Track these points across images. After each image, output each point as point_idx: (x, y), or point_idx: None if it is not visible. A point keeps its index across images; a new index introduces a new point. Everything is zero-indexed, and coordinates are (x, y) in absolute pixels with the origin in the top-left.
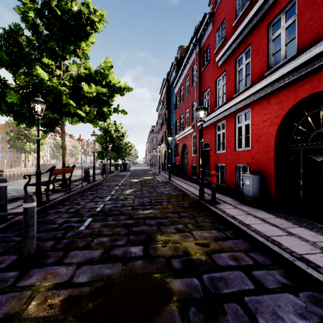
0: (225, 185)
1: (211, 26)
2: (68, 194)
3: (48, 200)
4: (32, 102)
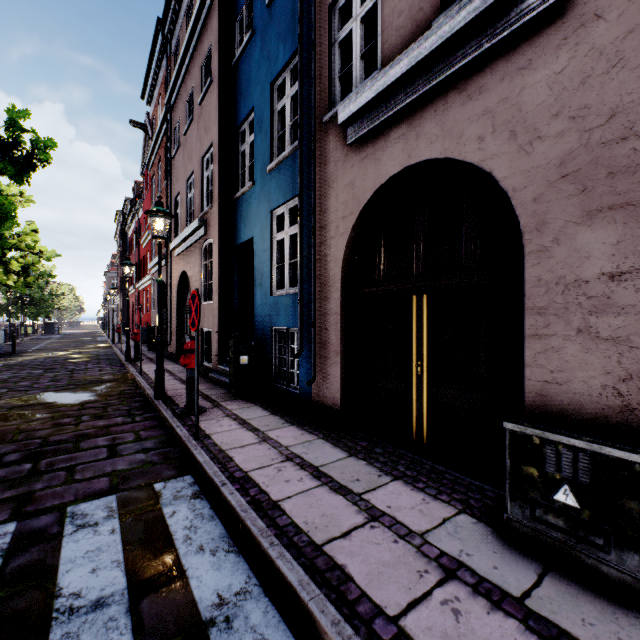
0: None
1: (142, 210)
2: None
3: None
4: None
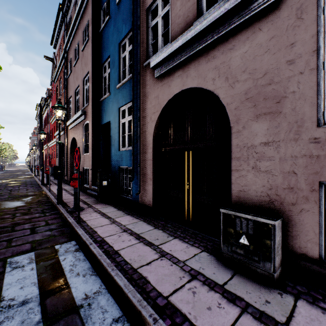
0: None
1: (51, 104)
2: None
3: None
4: None
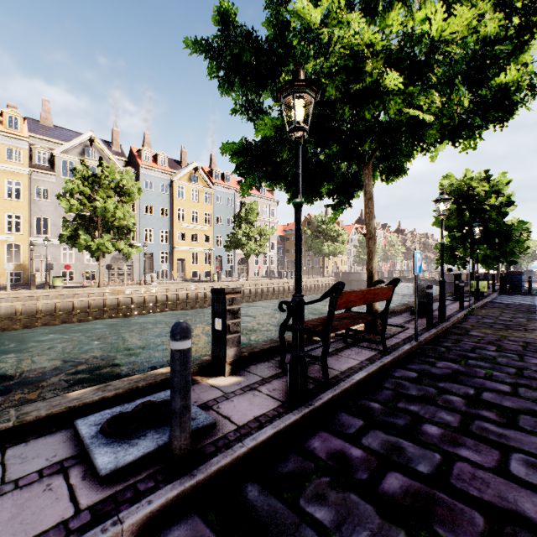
0: None
1: None
2: (380, 360)
3: (326, 379)
4: (281, 96)
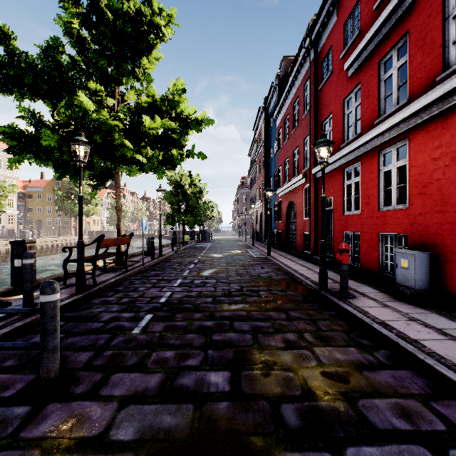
0: (360, 267)
1: (336, 16)
2: (124, 274)
3: (95, 283)
4: (72, 143)
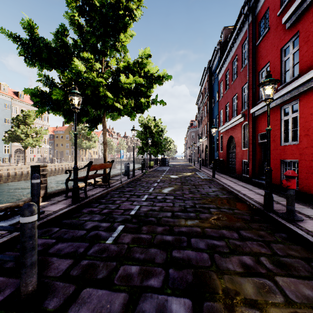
0: (298, 190)
1: None
2: (107, 189)
3: (86, 196)
4: (69, 95)
